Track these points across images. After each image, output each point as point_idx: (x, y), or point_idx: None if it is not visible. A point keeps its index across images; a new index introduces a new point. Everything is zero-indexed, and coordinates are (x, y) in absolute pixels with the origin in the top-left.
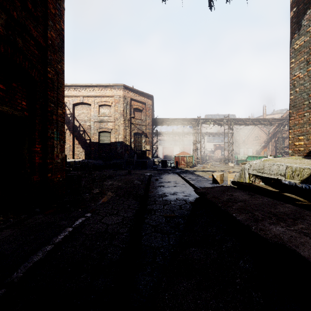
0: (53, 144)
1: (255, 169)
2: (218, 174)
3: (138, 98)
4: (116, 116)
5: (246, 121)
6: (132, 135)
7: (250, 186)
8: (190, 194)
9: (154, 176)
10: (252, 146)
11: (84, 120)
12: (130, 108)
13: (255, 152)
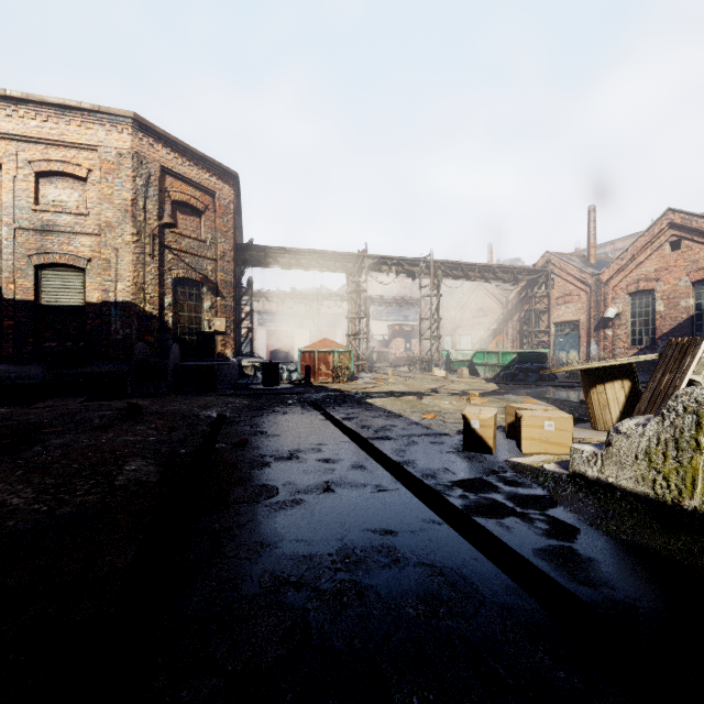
0: None
1: None
2: (487, 414)
3: (190, 171)
4: (108, 218)
5: (468, 269)
6: (169, 284)
7: None
8: (439, 565)
9: (233, 421)
10: (471, 330)
11: None
12: (160, 197)
13: (479, 343)
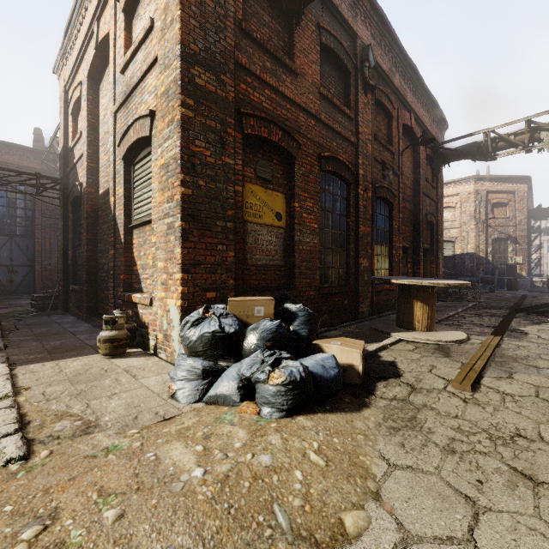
0: (439, 262)
1: None
2: None
3: (500, 187)
4: (463, 220)
5: None
6: (490, 242)
7: None
8: None
9: (531, 295)
10: None
11: None
12: (485, 204)
13: None
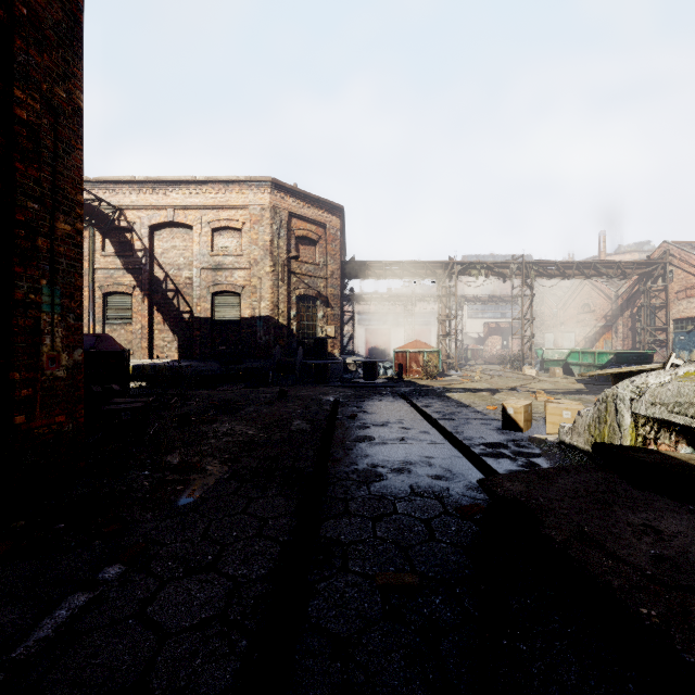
0: (38, 323)
1: (661, 402)
2: (519, 404)
3: (308, 212)
4: (255, 256)
5: (565, 267)
6: (294, 301)
7: (676, 471)
8: (450, 469)
9: (345, 404)
10: (575, 327)
11: (178, 264)
12: (288, 235)
13: (583, 341)
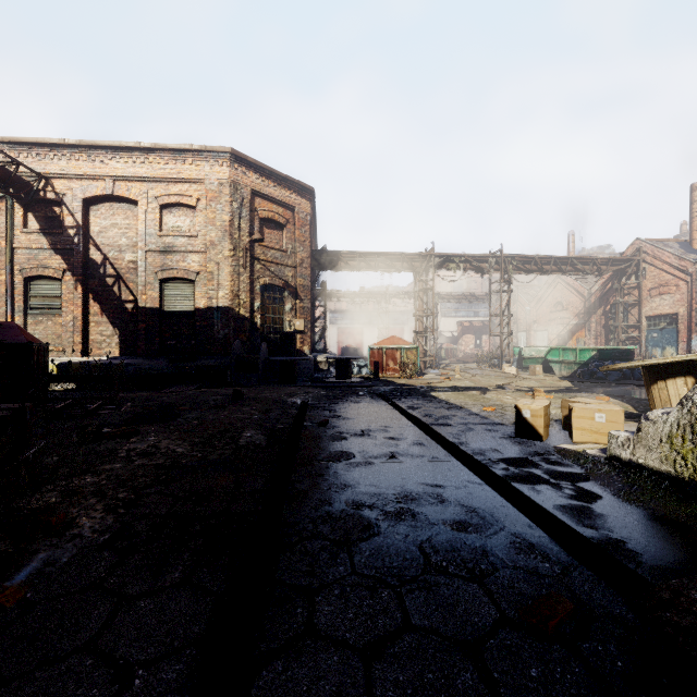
0: None
1: None
2: (538, 405)
3: (274, 191)
4: (212, 238)
5: (542, 263)
6: (258, 290)
7: None
8: (474, 507)
9: (315, 407)
10: (548, 326)
11: (119, 245)
12: (251, 216)
13: (556, 339)
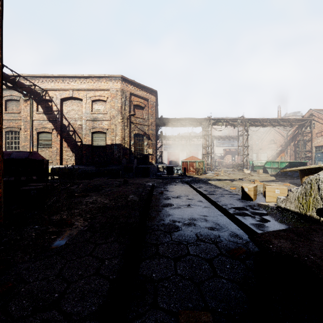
0: None
1: None
2: (251, 186)
3: (139, 93)
4: (113, 114)
5: (263, 121)
6: (132, 136)
7: None
8: (218, 223)
9: (157, 186)
10: (267, 151)
11: (75, 118)
12: (129, 104)
13: (271, 157)
